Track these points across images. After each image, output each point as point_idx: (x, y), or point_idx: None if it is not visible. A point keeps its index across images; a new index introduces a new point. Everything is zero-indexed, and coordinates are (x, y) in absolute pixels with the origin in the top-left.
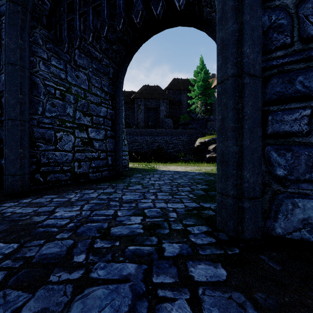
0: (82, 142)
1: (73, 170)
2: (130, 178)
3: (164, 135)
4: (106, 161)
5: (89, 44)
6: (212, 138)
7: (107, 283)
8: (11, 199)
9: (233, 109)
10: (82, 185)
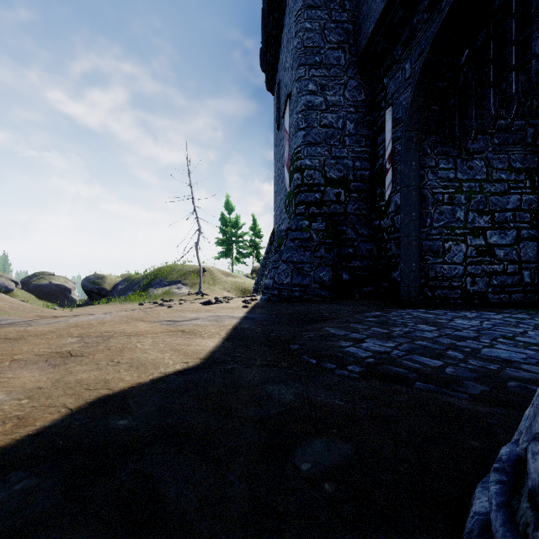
0: (476, 251)
1: (464, 288)
2: None
3: None
4: (518, 278)
5: None
6: None
7: (507, 350)
8: (408, 308)
9: None
10: (478, 307)
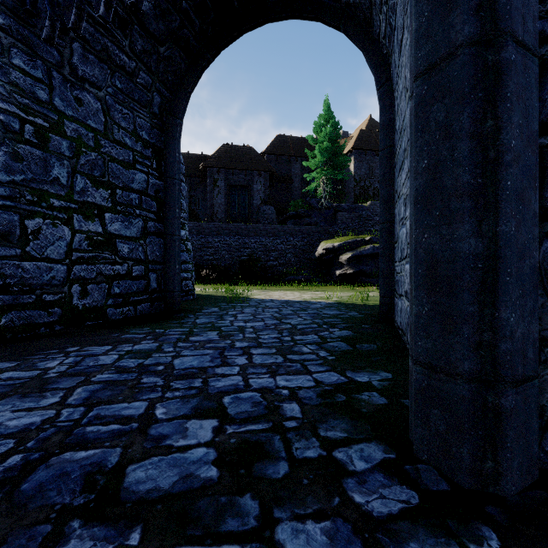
0: (90, 242)
1: (69, 303)
2: (196, 316)
3: (260, 235)
4: (145, 282)
5: (105, 35)
6: (347, 241)
7: None
8: None
9: (469, 135)
10: (89, 334)
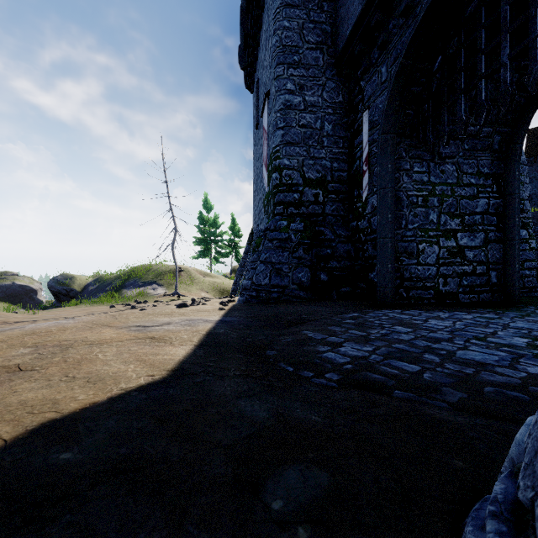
0: (448, 253)
1: (437, 288)
2: (537, 307)
3: None
4: (486, 278)
5: None
6: None
7: (480, 352)
8: (384, 308)
9: None
10: (450, 307)
